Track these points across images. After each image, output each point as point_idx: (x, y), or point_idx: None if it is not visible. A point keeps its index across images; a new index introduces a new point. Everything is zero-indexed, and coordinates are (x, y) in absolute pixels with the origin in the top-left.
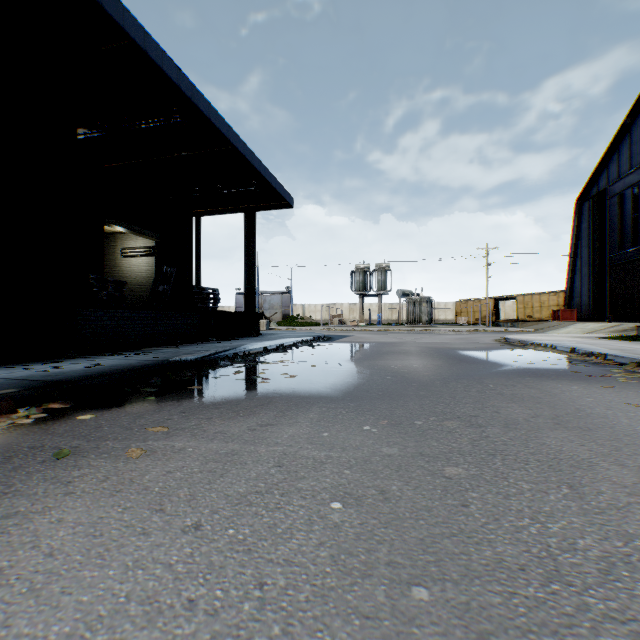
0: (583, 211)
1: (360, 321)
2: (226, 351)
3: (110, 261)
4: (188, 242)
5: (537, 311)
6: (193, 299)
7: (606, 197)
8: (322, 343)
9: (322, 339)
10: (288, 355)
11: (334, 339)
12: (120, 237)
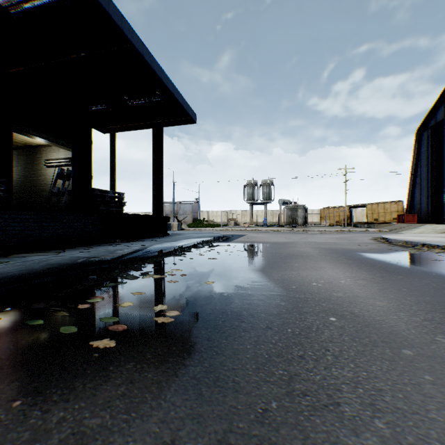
0: (422, 138)
1: (250, 223)
2: (106, 259)
3: (36, 171)
4: (88, 145)
5: (382, 216)
6: (95, 202)
7: (443, 126)
8: (221, 243)
9: (221, 239)
10: (184, 260)
11: (232, 239)
12: (45, 150)
